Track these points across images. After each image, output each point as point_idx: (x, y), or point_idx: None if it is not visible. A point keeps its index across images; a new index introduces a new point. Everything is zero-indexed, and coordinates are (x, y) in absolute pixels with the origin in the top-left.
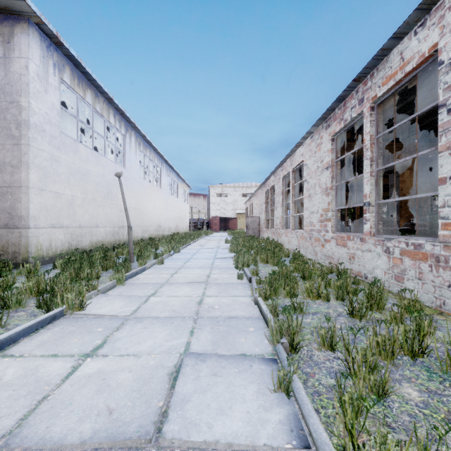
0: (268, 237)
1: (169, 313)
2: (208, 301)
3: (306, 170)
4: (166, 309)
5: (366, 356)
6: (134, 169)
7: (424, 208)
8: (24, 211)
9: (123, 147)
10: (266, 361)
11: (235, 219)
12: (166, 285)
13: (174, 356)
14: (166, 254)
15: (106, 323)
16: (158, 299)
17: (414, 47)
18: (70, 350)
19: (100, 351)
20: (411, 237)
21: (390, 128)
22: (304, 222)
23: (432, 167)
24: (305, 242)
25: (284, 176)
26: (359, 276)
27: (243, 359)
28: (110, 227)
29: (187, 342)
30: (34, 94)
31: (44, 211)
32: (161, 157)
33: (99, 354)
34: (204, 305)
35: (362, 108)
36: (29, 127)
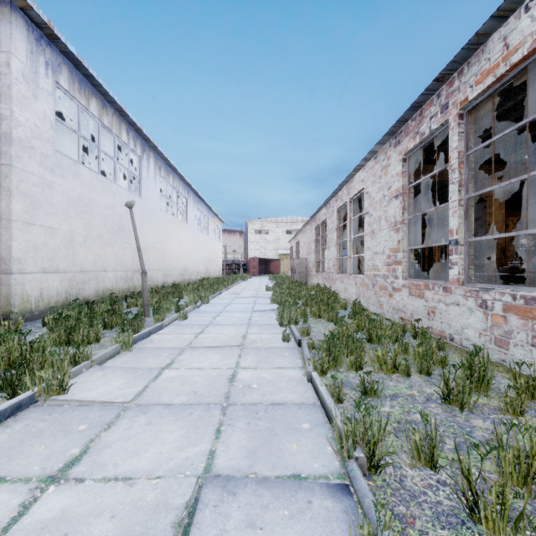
0: (318, 283)
1: (187, 398)
2: (244, 376)
3: (367, 199)
4: (184, 389)
5: (503, 495)
6: (154, 199)
7: (510, 248)
8: (4, 251)
9: (139, 172)
10: (333, 491)
11: (277, 261)
12: (188, 350)
13: (187, 484)
14: (191, 305)
15: (93, 415)
16: (175, 374)
17: (524, 28)
18: (27, 469)
19: (73, 471)
20: (519, 287)
21: (487, 141)
22: (366, 265)
23: (521, 197)
24: (366, 291)
25: (339, 208)
26: (441, 337)
27: (296, 488)
28: (122, 272)
29: (210, 452)
30: (18, 100)
31: (32, 251)
32: (188, 185)
33: (71, 476)
34: (237, 383)
35: (446, 116)
36: (12, 142)
